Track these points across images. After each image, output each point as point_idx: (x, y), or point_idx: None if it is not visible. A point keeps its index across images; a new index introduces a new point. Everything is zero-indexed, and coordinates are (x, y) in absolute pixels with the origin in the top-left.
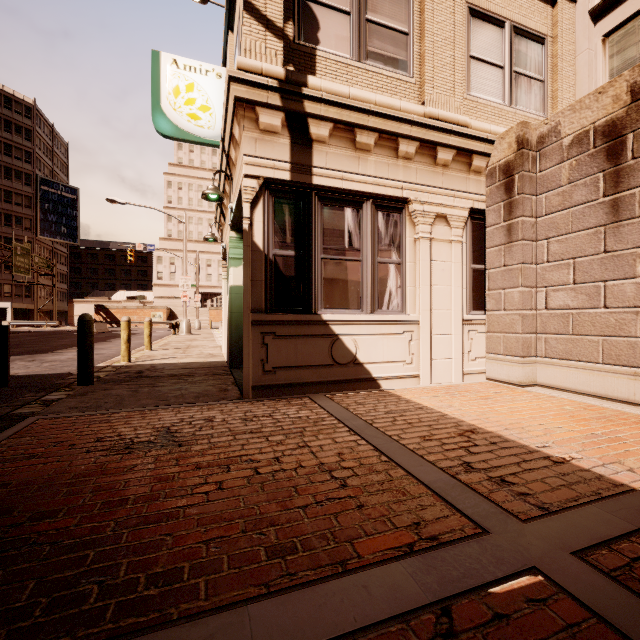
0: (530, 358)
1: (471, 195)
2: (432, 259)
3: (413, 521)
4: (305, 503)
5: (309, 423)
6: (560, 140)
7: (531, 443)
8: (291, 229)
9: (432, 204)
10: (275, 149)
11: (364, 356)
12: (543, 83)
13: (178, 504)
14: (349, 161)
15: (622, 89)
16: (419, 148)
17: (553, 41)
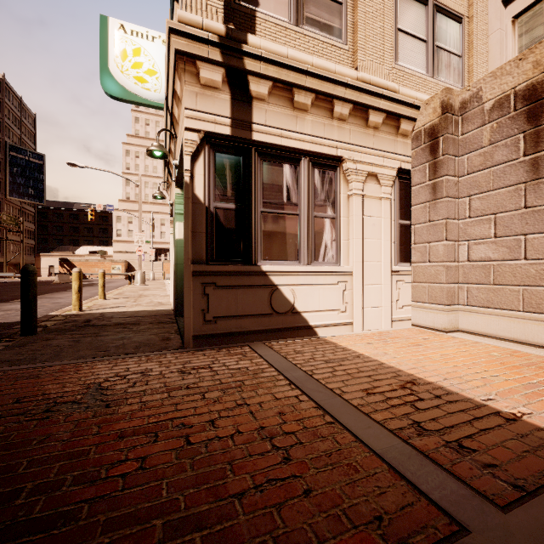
0: (453, 306)
1: (399, 156)
2: (364, 214)
3: (373, 514)
4: (241, 488)
5: (248, 375)
6: (482, 105)
7: (475, 395)
8: (232, 183)
9: (364, 163)
10: (216, 104)
11: (301, 305)
12: (460, 58)
13: (84, 496)
14: (287, 119)
15: (542, 55)
16: (352, 110)
17: (469, 21)
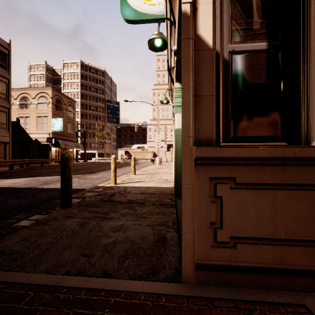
0: None
1: None
2: None
3: None
4: None
5: None
6: None
7: None
8: (260, 6)
9: None
10: None
11: None
12: None
13: None
14: None
15: None
16: None
17: None
